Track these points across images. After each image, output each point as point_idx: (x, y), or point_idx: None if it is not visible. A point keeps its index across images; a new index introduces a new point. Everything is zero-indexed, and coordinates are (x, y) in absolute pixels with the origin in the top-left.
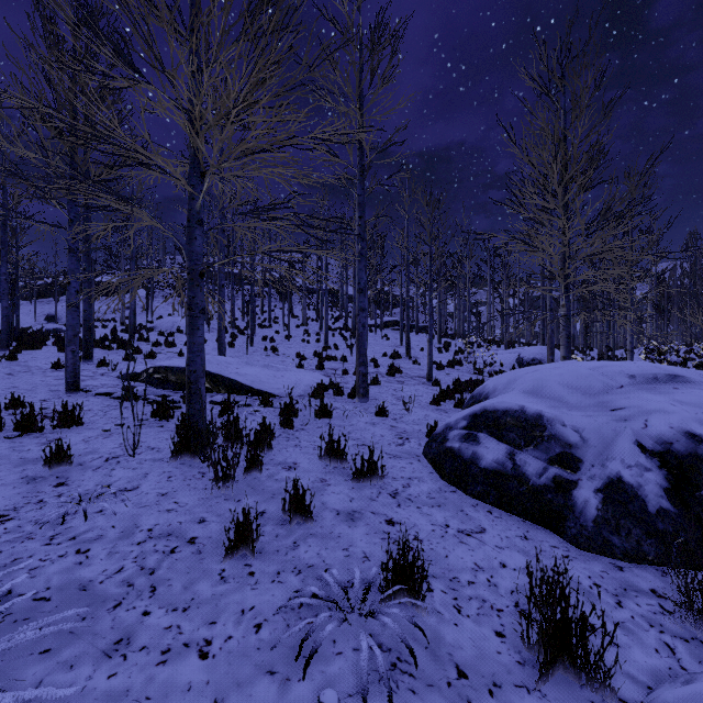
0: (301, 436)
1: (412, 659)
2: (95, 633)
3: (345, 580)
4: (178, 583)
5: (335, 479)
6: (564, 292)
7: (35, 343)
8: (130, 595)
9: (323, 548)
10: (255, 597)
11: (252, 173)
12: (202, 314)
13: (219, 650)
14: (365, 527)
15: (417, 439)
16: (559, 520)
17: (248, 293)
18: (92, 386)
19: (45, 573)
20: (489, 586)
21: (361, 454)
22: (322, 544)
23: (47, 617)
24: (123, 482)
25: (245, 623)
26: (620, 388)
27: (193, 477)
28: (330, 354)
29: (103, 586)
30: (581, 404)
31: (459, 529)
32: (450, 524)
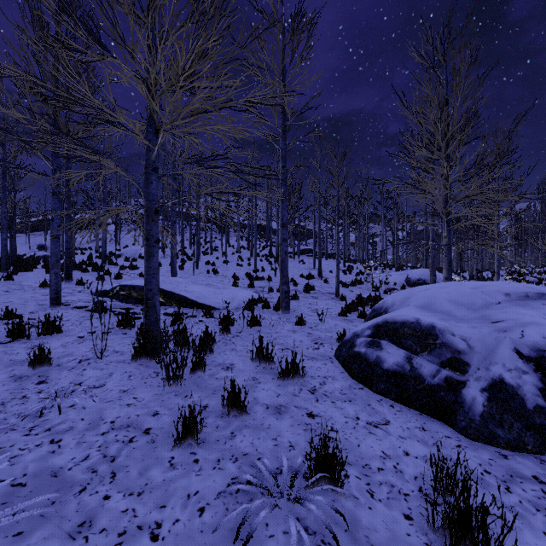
0: (236, 342)
1: (334, 542)
2: (62, 516)
3: (275, 467)
4: (134, 470)
5: (264, 378)
6: (446, 226)
7: (28, 266)
8: (93, 481)
9: (256, 438)
10: (199, 482)
11: (197, 129)
12: (157, 244)
13: (167, 533)
14: (290, 420)
15: (330, 344)
16: (451, 414)
17: (195, 228)
18: (71, 300)
19: (23, 461)
20: (396, 472)
21: (285, 356)
22: (255, 434)
23: (22, 502)
24: (92, 381)
25: (190, 507)
26: (498, 304)
27: (149, 376)
28: (258, 275)
29: (71, 472)
30: (466, 317)
31: (368, 422)
32: (360, 417)
